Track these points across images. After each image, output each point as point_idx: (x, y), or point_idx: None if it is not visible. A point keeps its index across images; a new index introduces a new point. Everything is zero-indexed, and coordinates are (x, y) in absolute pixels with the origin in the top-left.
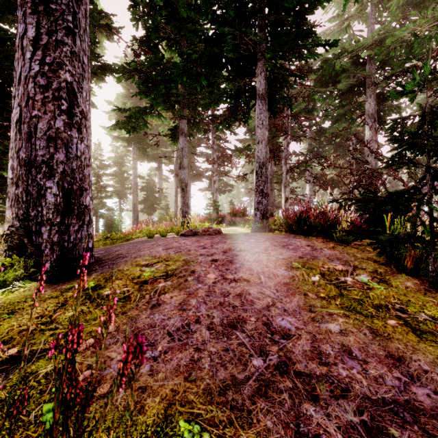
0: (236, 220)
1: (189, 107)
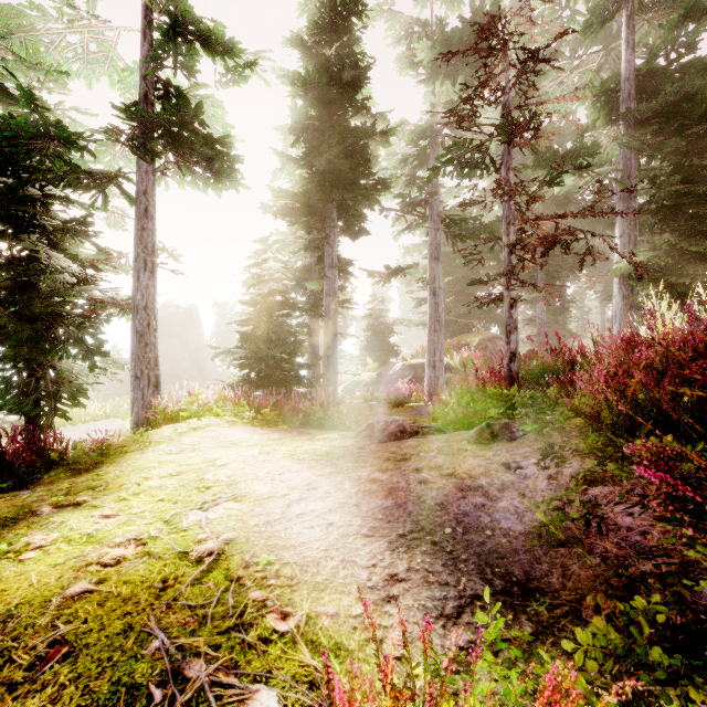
0: None
1: None
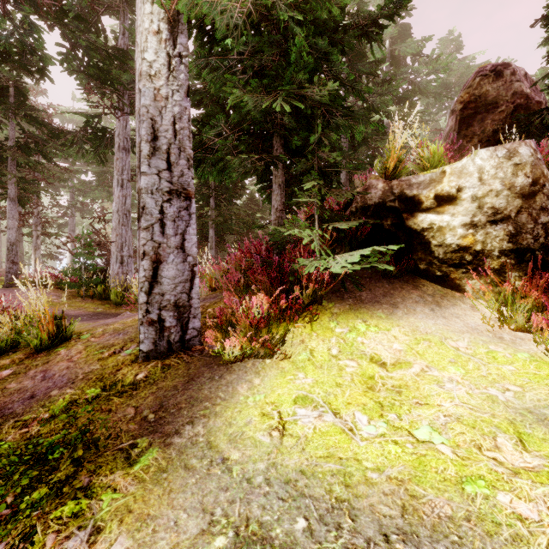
0: None
1: None
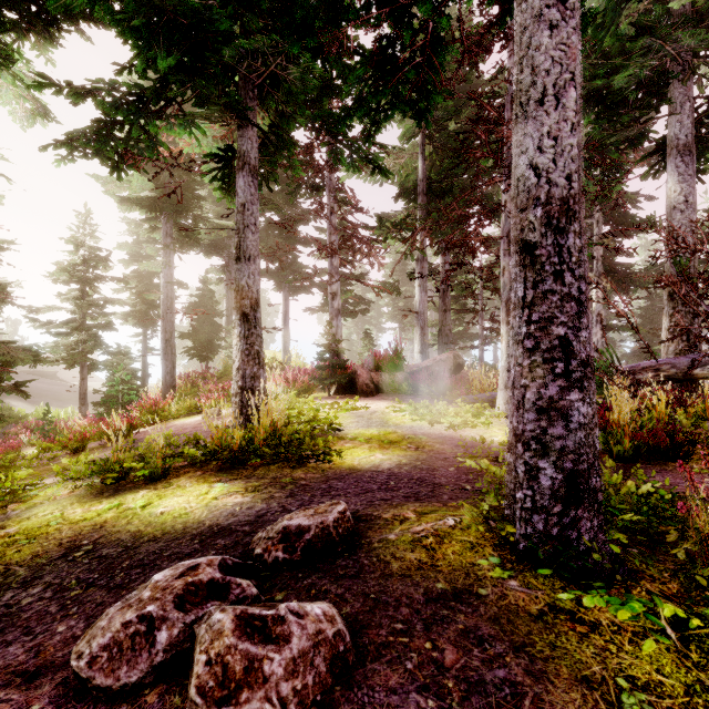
0: (381, 379)
1: (262, 96)
